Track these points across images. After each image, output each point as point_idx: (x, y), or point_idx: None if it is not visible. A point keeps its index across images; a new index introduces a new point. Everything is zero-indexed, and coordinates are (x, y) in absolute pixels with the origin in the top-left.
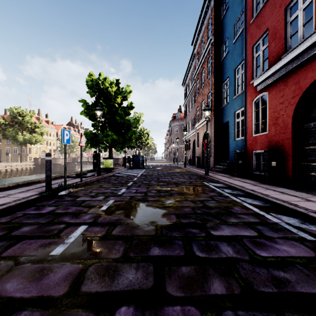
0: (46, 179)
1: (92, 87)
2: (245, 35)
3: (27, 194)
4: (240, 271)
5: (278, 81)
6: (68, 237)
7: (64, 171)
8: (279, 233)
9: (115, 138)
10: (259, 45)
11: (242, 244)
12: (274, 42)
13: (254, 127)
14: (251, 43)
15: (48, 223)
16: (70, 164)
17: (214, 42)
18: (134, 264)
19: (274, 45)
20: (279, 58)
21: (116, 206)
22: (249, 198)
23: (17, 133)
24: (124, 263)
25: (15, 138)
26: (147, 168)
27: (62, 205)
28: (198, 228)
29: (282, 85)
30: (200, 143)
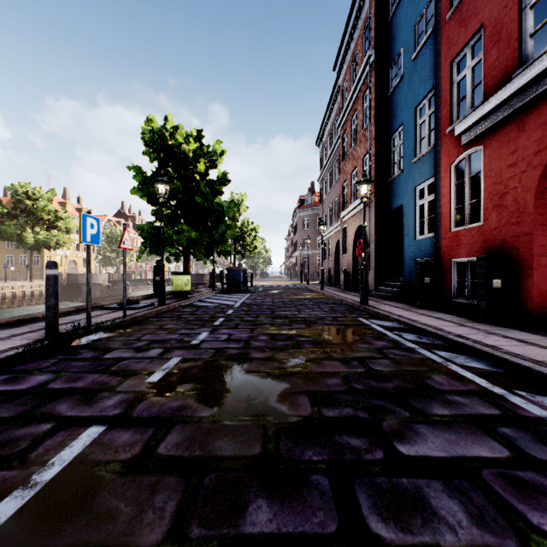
0: (47, 314)
1: (151, 142)
2: (436, 43)
3: (4, 346)
4: None
5: (504, 124)
6: (47, 463)
7: (87, 297)
8: None
9: (195, 236)
10: (463, 61)
11: (484, 487)
12: (496, 49)
13: (453, 214)
14: (448, 56)
15: (16, 420)
16: (118, 284)
17: (375, 61)
18: None
19: (497, 55)
20: (507, 77)
21: (183, 373)
22: (458, 354)
23: (23, 229)
24: None
25: (20, 239)
26: (253, 292)
27: (68, 370)
28: (363, 435)
29: (514, 131)
30: (349, 247)
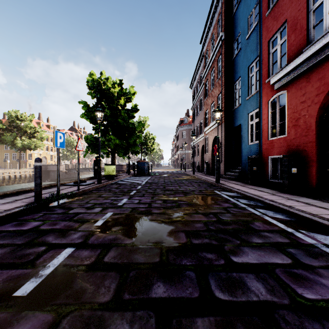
0: (35, 188)
1: (92, 87)
2: (260, 29)
3: (11, 206)
4: (283, 328)
5: (298, 78)
6: (46, 266)
7: (58, 178)
8: (319, 260)
9: (118, 143)
10: (276, 40)
11: (276, 277)
12: (294, 34)
13: (270, 130)
14: (267, 37)
15: (26, 245)
16: (71, 171)
17: (224, 39)
18: (128, 314)
19: (294, 38)
20: (300, 51)
21: (114, 221)
22: (270, 210)
23: (15, 138)
24: (114, 312)
25: (13, 144)
26: (152, 175)
27: (50, 219)
28: (214, 252)
29: (304, 82)
30: (209, 149)
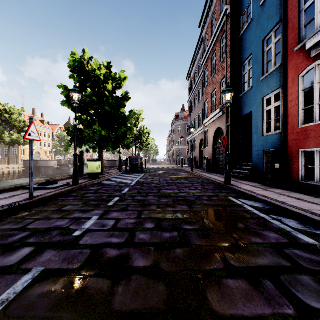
0: None
1: (74, 68)
2: None
3: None
4: None
5: None
6: None
7: None
8: None
9: (104, 134)
10: None
11: None
12: None
13: (301, 114)
14: None
15: None
16: (64, 167)
17: (230, 13)
18: None
19: None
20: None
21: None
22: None
23: (3, 132)
24: None
25: (1, 138)
26: (146, 172)
27: None
28: None
29: None
30: (209, 143)
